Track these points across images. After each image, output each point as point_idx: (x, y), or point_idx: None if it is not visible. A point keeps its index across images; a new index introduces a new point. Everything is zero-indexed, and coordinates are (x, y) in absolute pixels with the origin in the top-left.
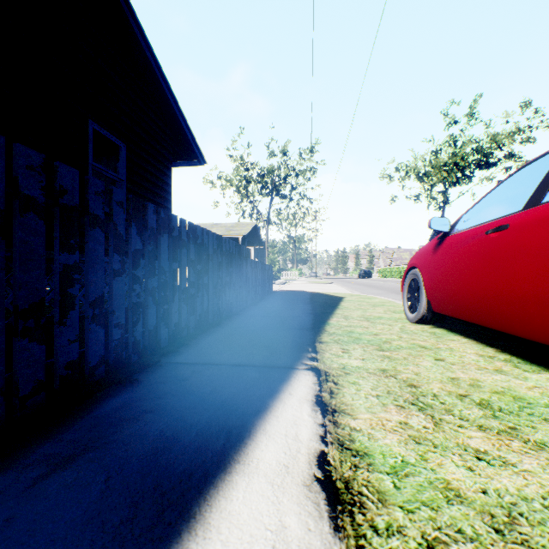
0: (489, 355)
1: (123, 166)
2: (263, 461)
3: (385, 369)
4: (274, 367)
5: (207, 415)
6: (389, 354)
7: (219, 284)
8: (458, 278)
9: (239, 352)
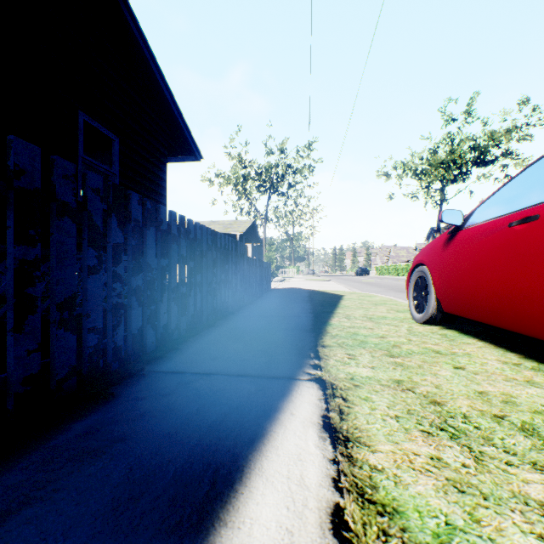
0: (513, 362)
1: (116, 160)
2: (259, 522)
3: (400, 380)
4: (272, 377)
5: (189, 446)
6: (400, 361)
7: (213, 282)
8: (475, 275)
9: (233, 359)
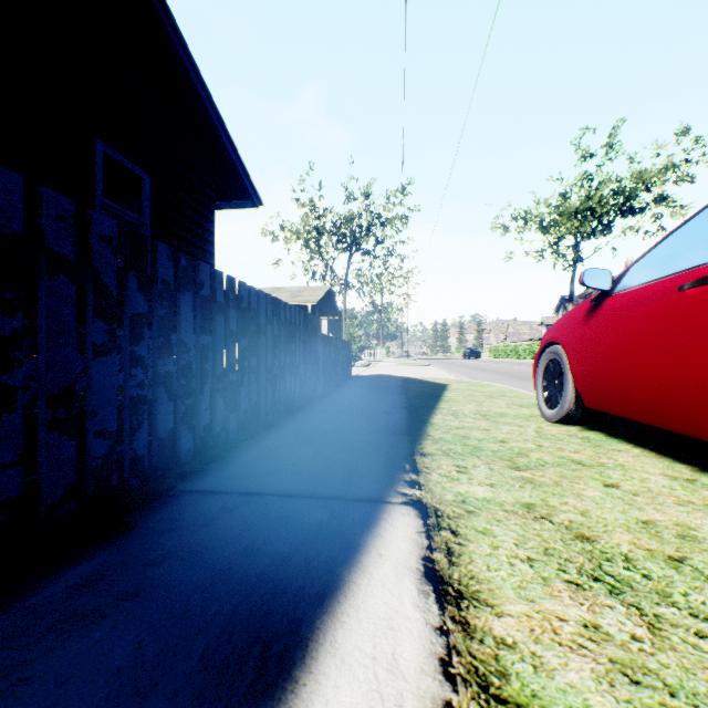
0: (685, 477)
1: (147, 205)
2: None
3: (530, 503)
4: (352, 500)
5: (230, 605)
6: (529, 476)
7: (275, 367)
8: (630, 358)
9: (299, 472)
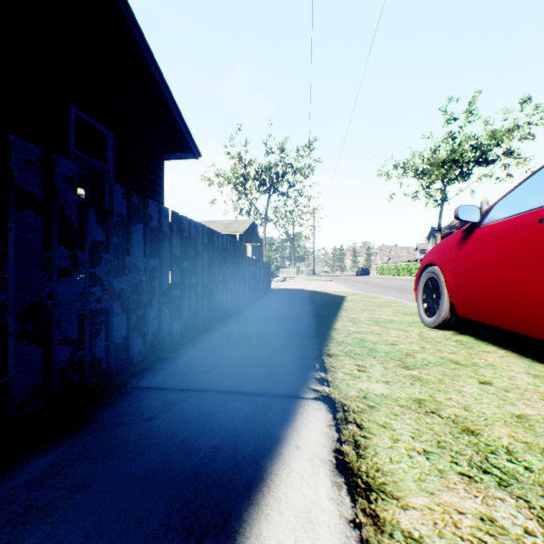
0: None
1: (110, 156)
2: None
3: (421, 399)
4: (273, 395)
5: (168, 497)
6: (417, 374)
7: (210, 283)
8: (497, 277)
9: (229, 371)
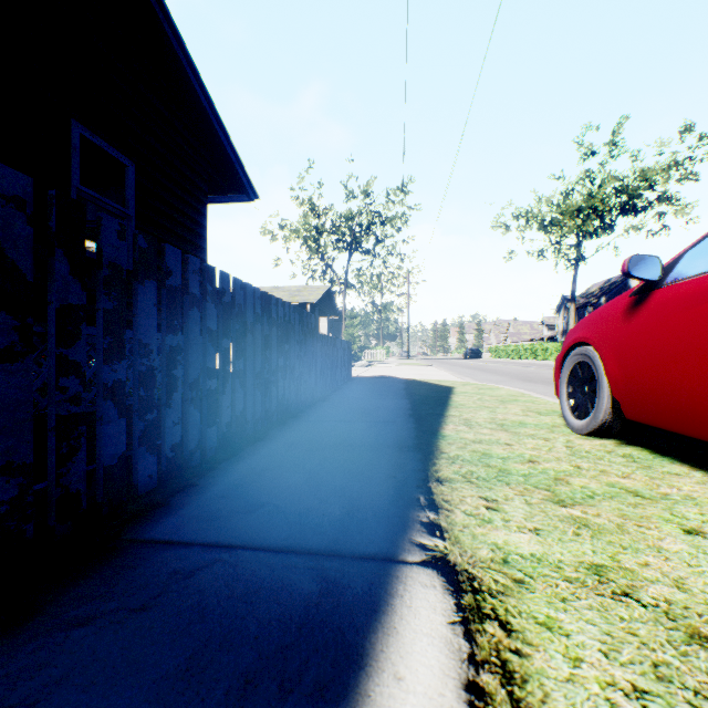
0: None
1: (131, 195)
2: None
3: (599, 565)
4: (353, 557)
5: None
6: (581, 515)
7: (265, 370)
8: (695, 362)
9: (286, 509)
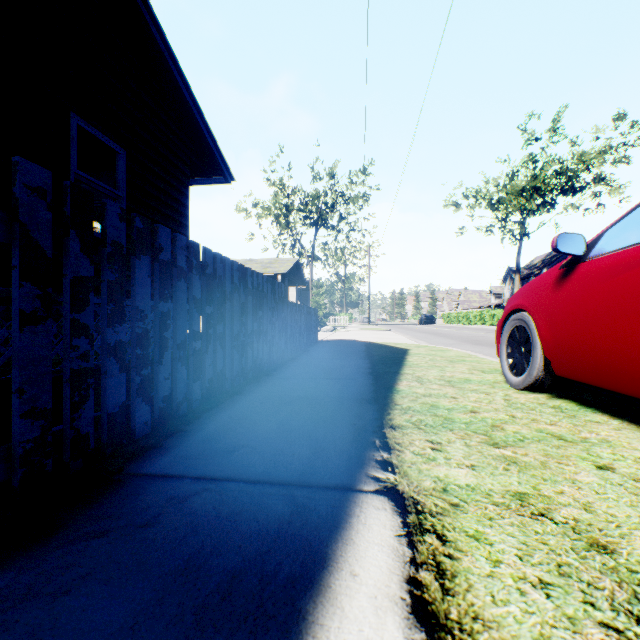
0: None
1: (122, 178)
2: None
3: (522, 493)
4: (318, 487)
5: None
6: (511, 455)
7: (242, 333)
8: (611, 326)
9: (261, 450)
